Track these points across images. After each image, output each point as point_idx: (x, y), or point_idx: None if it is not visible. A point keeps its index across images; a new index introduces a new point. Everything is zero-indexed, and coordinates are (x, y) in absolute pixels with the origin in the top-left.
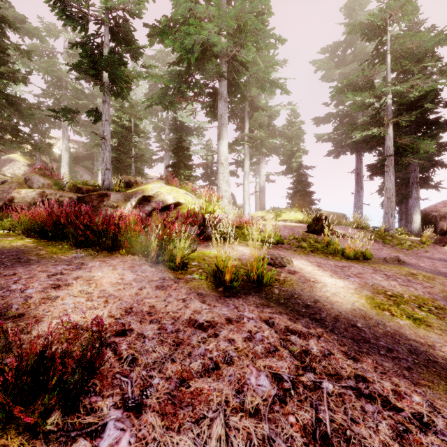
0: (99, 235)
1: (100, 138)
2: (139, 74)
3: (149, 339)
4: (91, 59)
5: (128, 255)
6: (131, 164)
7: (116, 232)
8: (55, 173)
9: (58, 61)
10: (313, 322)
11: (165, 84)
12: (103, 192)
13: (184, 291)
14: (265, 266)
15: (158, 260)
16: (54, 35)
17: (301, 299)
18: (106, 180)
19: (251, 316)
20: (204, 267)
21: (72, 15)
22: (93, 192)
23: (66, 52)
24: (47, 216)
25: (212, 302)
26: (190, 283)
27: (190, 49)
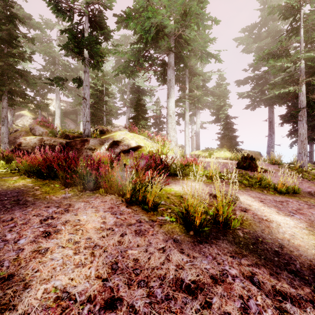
0: (83, 177)
1: (81, 99)
2: (110, 51)
3: (141, 314)
4: (76, 41)
5: (106, 195)
6: (103, 117)
7: (97, 175)
8: (51, 124)
9: (53, 46)
10: (293, 276)
11: (128, 58)
12: (84, 138)
13: (160, 237)
14: (230, 211)
15: (132, 201)
16: (50, 28)
17: (267, 244)
18: (86, 129)
19: (233, 272)
20: (170, 206)
21: (62, 9)
22: (77, 138)
23: (58, 39)
24: (42, 161)
25: (190, 251)
26: (163, 226)
27: (148, 30)
